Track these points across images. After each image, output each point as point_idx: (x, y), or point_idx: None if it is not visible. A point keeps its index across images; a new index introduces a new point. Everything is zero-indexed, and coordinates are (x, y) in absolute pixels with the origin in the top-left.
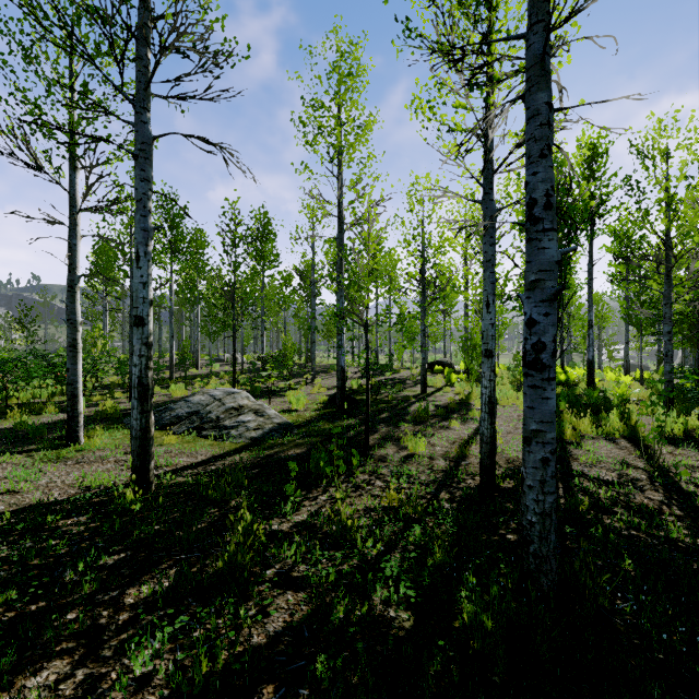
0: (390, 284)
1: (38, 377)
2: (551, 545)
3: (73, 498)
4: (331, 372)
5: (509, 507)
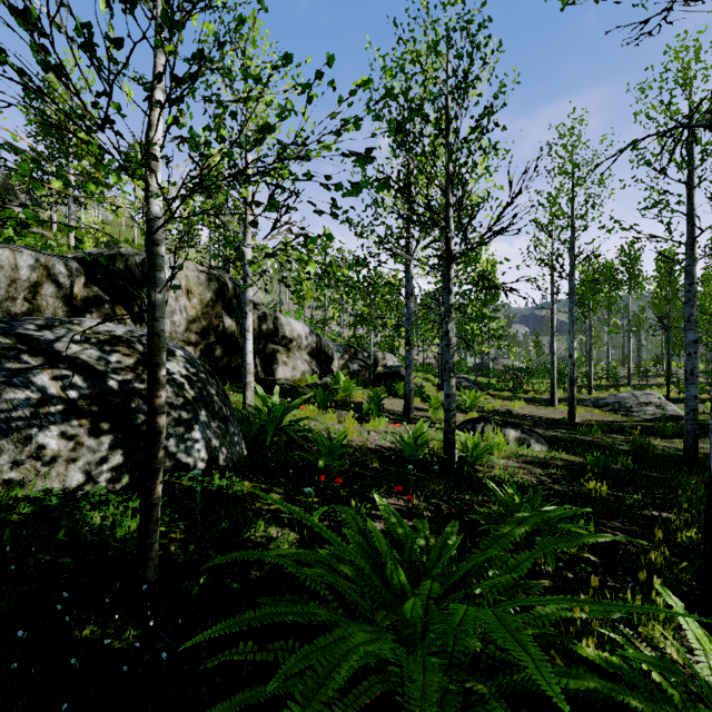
0: None
1: (544, 378)
2: (688, 443)
3: (548, 417)
4: None
5: None
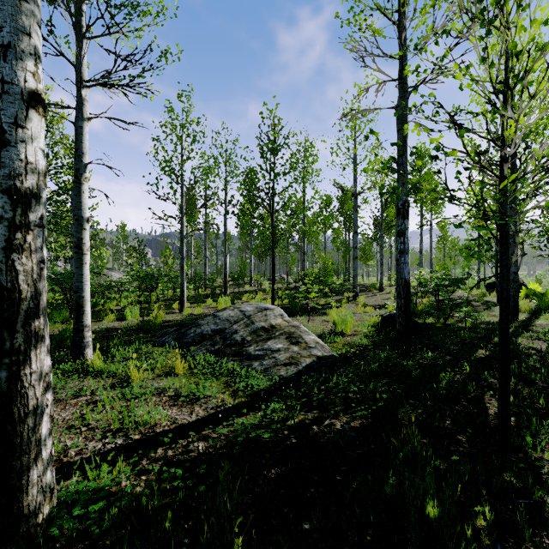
0: (431, 203)
1: None
2: None
3: None
4: (372, 291)
5: None
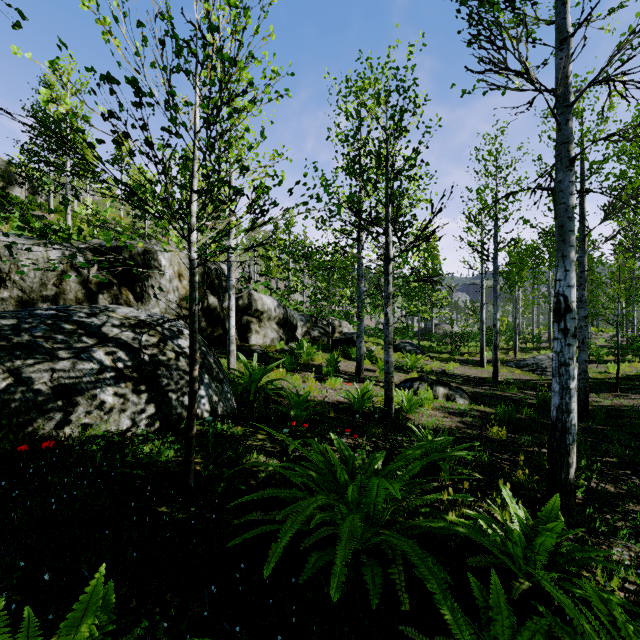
0: None
1: None
2: (580, 398)
3: (477, 376)
4: None
5: (636, 412)
